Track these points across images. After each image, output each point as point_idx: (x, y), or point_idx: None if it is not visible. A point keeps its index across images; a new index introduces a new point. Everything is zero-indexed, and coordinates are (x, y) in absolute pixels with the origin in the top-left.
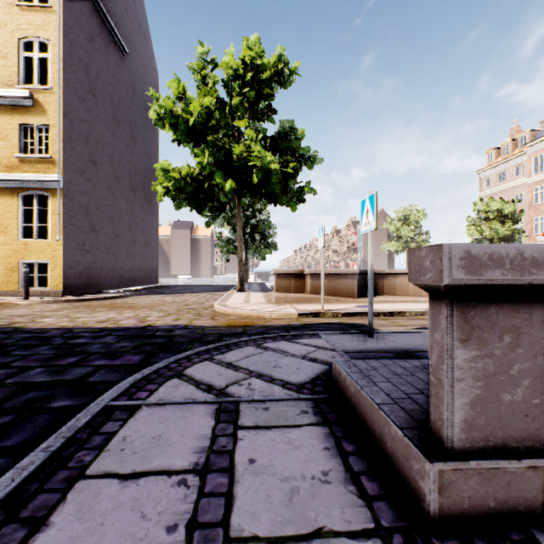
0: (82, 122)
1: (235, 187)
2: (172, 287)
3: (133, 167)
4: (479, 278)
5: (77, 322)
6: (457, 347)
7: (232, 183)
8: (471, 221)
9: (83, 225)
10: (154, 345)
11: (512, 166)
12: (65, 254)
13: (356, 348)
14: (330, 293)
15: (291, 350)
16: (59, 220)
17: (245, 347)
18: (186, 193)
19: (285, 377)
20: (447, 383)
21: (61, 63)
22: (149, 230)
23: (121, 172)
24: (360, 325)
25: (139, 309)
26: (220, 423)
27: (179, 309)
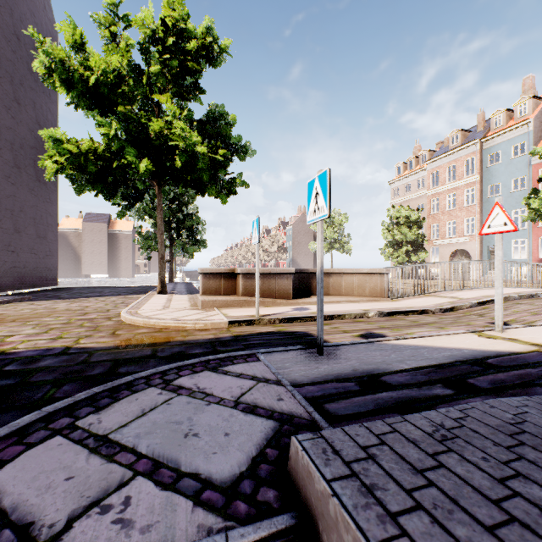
0: None
1: (153, 169)
2: (76, 290)
3: (18, 138)
4: None
5: None
6: None
7: (149, 163)
8: (385, 225)
9: None
10: None
11: (416, 179)
12: None
13: (308, 375)
14: (264, 295)
15: (216, 390)
16: None
17: (143, 390)
18: (88, 173)
19: (202, 466)
20: None
21: None
22: (43, 219)
23: None
24: (302, 334)
25: (4, 324)
26: None
27: (69, 321)
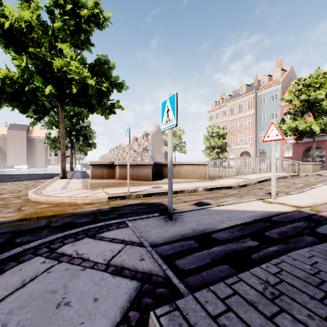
0: None
1: (55, 93)
2: None
3: None
4: None
5: None
6: None
7: (52, 89)
8: (205, 137)
9: None
10: None
11: (222, 111)
12: None
13: (162, 236)
14: (133, 178)
15: (92, 255)
16: None
17: (29, 259)
18: (6, 93)
19: None
20: None
21: None
22: None
23: None
24: (158, 205)
25: None
26: None
27: None
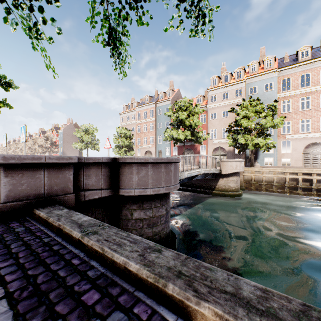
0: None
1: None
2: None
3: None
4: (8, 162)
5: None
6: (4, 178)
7: None
8: (115, 136)
9: None
10: None
11: (131, 115)
12: None
13: None
14: None
15: None
16: None
17: None
18: None
19: None
20: (1, 186)
21: None
22: None
23: None
24: None
25: None
26: None
27: None
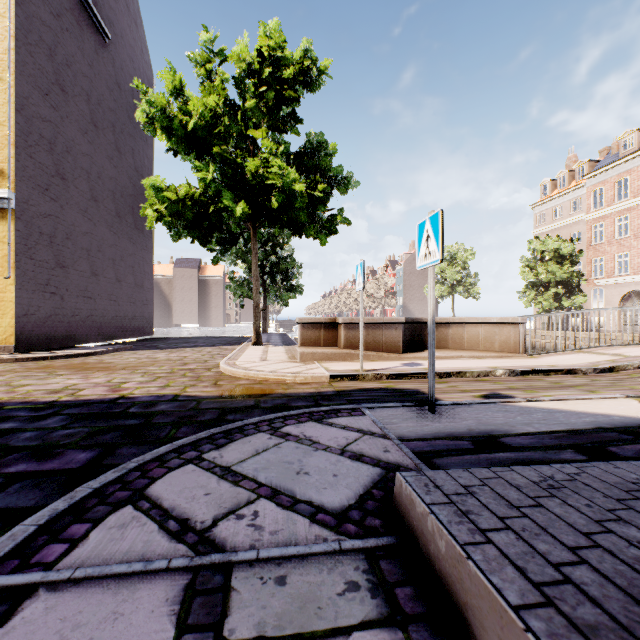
0: (45, 123)
1: (249, 212)
2: (171, 340)
3: (119, 187)
4: None
5: (17, 393)
6: None
7: (245, 206)
8: (525, 262)
9: (46, 259)
10: (119, 431)
11: (570, 200)
12: (18, 297)
13: (416, 431)
14: (369, 348)
15: (323, 439)
16: (9, 251)
17: (254, 434)
18: (186, 219)
19: (315, 496)
20: None
21: (13, 40)
22: (140, 268)
23: (101, 191)
24: (413, 392)
25: (116, 372)
26: (186, 634)
27: (172, 371)
